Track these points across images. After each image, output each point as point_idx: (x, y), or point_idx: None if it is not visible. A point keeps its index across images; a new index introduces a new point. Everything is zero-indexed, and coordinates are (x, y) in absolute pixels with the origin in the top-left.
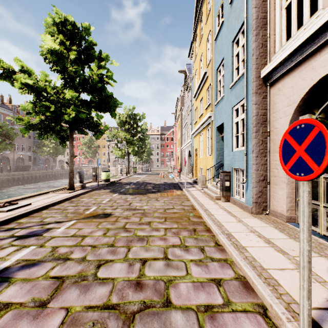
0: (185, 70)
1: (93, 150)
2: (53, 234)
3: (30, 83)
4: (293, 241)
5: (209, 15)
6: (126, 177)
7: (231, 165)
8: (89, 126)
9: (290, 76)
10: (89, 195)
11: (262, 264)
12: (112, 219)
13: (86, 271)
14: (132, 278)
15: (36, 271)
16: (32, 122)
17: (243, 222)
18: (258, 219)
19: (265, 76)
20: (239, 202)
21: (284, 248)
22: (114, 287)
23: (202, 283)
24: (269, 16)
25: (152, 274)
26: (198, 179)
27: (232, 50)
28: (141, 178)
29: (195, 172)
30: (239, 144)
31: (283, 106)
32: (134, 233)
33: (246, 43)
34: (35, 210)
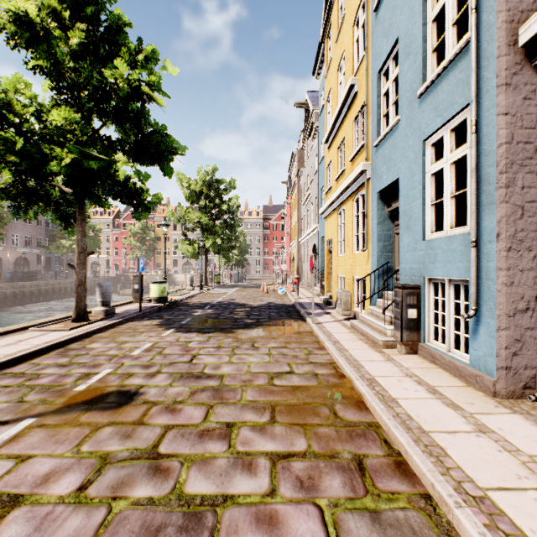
0: (306, 102)
1: (148, 246)
2: None
3: None
4: None
5: None
6: (200, 293)
7: (423, 271)
8: (120, 194)
9: None
10: (113, 332)
11: None
12: (133, 412)
13: None
14: None
15: None
16: None
17: (495, 435)
18: (525, 418)
19: (535, 38)
20: (447, 360)
21: None
22: None
23: None
24: None
25: None
26: (333, 297)
27: (423, 10)
28: (227, 294)
29: (327, 284)
30: (446, 221)
31: None
32: (176, 486)
33: None
34: None
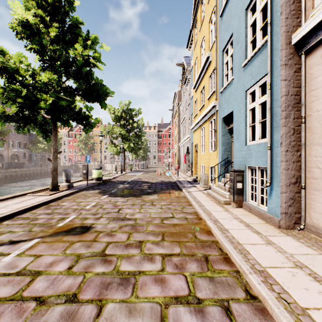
0: (183, 63)
1: (89, 147)
2: None
3: None
4: None
5: None
6: (121, 175)
7: (245, 162)
8: (76, 119)
9: None
10: (73, 197)
11: None
12: (90, 236)
13: None
14: None
15: None
16: (8, 113)
17: (275, 245)
18: (293, 238)
19: (299, 41)
20: (257, 210)
21: None
22: None
23: None
24: None
25: None
26: (198, 177)
27: (245, 19)
28: (137, 176)
29: (195, 170)
30: (257, 135)
31: None
32: (115, 267)
33: (271, 0)
34: None
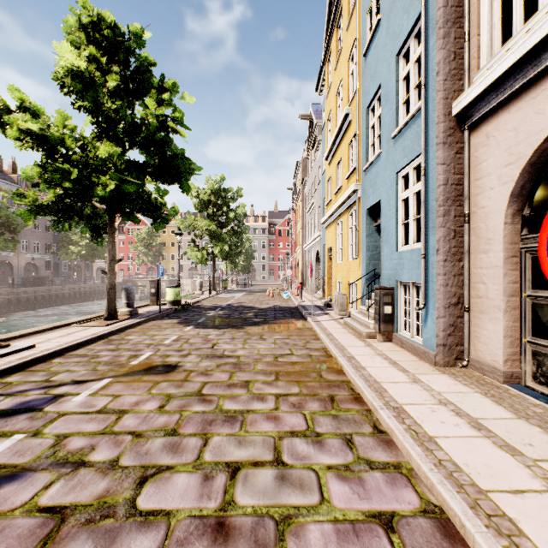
0: (310, 114)
1: (154, 251)
2: (64, 407)
3: (35, 129)
4: (526, 425)
5: (354, 12)
6: (209, 297)
7: (396, 276)
8: (143, 209)
9: (512, 109)
10: (142, 328)
11: (474, 479)
12: (178, 375)
13: (115, 493)
14: (208, 511)
15: (13, 494)
16: (42, 201)
17: (423, 383)
18: (449, 376)
19: (461, 112)
20: (410, 344)
21: (511, 440)
22: (169, 534)
23: (354, 523)
24: (468, 2)
25: (250, 501)
26: (333, 300)
27: (396, 69)
28: (235, 299)
29: (328, 288)
30: (410, 238)
31: (497, 166)
32: (218, 406)
33: (425, 53)
34: (40, 358)
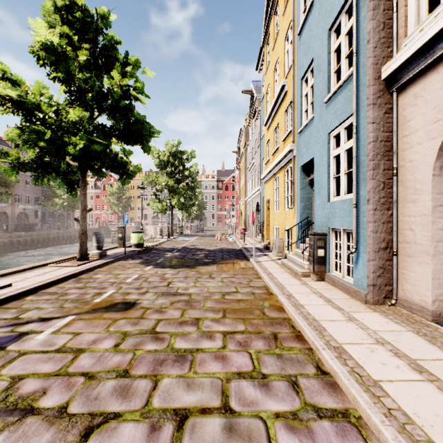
0: (251, 90)
1: (124, 203)
2: (25, 346)
3: (14, 96)
4: None
5: None
6: (168, 240)
7: (328, 223)
8: (111, 166)
9: (441, 70)
10: (109, 268)
11: (429, 434)
12: (136, 312)
13: None
14: None
15: None
16: (24, 159)
17: (358, 321)
18: (380, 314)
19: (390, 76)
20: (341, 283)
21: None
22: None
23: None
24: None
25: None
26: (271, 243)
27: (328, 43)
28: (189, 242)
29: (266, 233)
30: (341, 190)
31: (425, 123)
32: (169, 345)
33: (357, 24)
34: (14, 296)
